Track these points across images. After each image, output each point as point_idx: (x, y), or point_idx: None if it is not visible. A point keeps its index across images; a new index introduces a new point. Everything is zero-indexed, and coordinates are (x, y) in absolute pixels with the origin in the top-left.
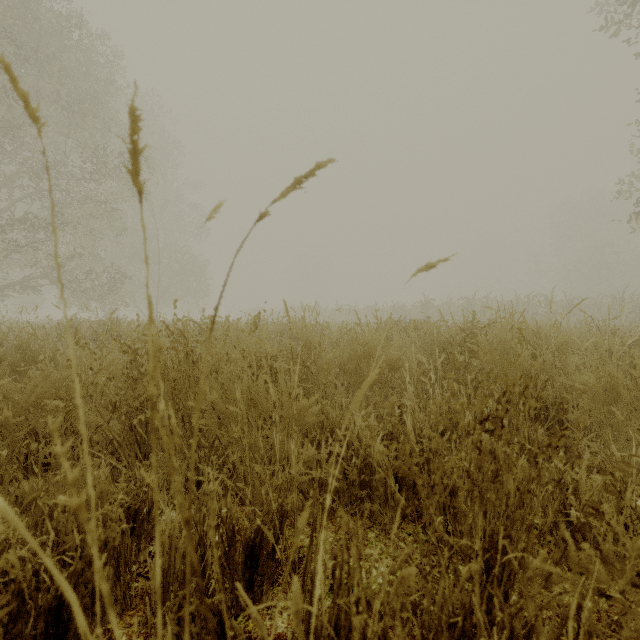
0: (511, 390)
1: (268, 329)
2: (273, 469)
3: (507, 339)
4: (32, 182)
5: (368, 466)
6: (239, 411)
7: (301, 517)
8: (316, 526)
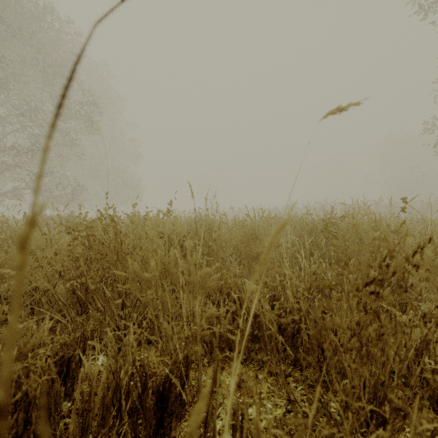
0: (393, 255)
1: (182, 222)
2: (182, 324)
3: (360, 225)
4: (18, 121)
5: (257, 321)
6: (153, 277)
7: (195, 410)
8: (216, 380)
